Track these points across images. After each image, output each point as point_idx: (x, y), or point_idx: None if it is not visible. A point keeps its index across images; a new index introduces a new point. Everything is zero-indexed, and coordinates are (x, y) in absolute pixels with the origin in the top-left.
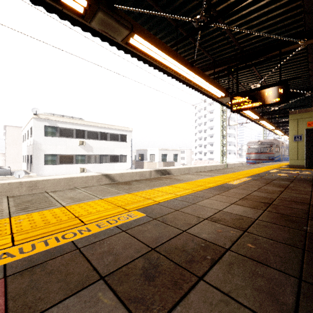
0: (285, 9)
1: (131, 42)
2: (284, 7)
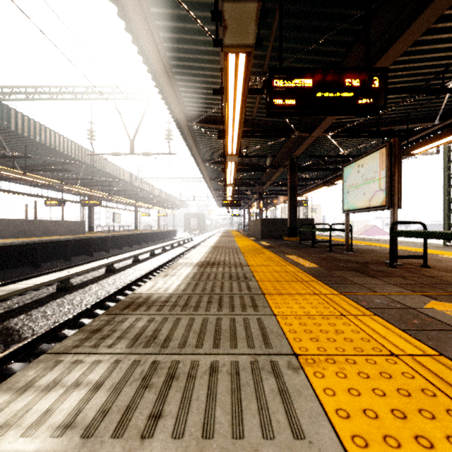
0: (446, 18)
1: (416, 153)
2: (442, 22)
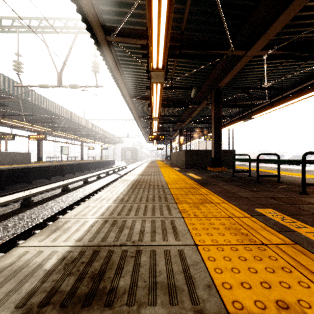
0: None
1: None
2: None
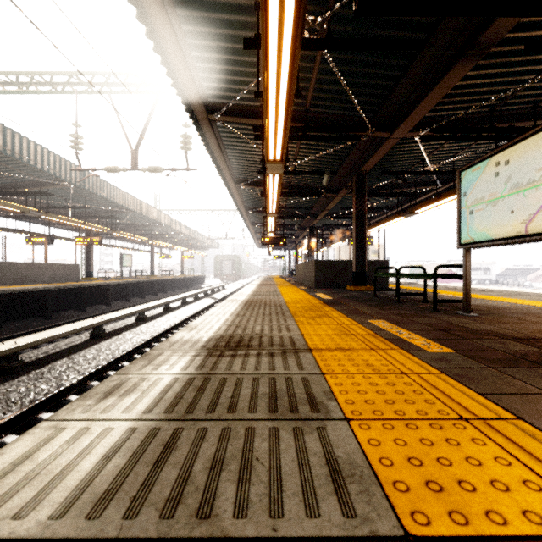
0: None
1: None
2: None
